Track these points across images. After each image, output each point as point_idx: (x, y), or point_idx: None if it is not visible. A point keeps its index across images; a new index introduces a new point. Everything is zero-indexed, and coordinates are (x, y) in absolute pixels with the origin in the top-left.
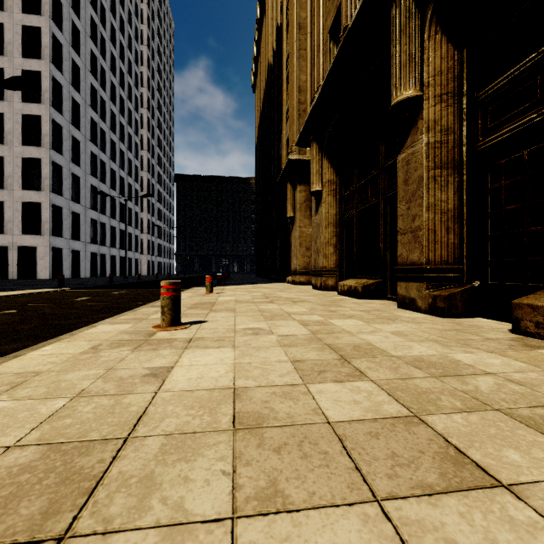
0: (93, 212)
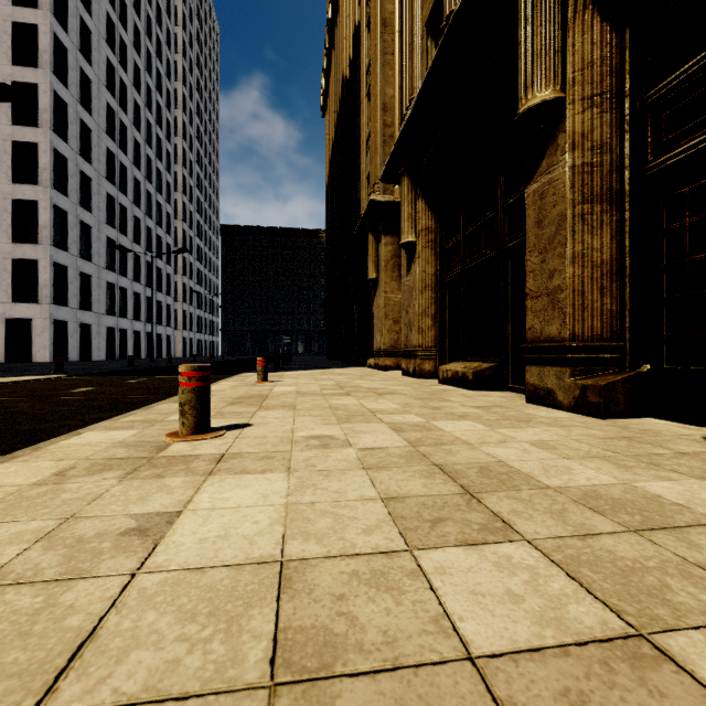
0: (109, 273)
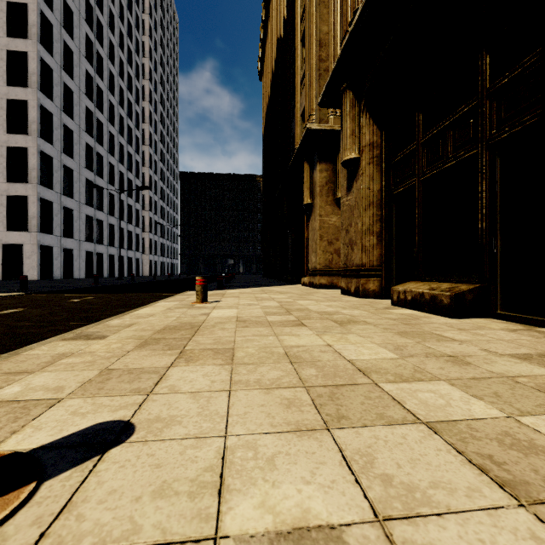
0: (88, 207)
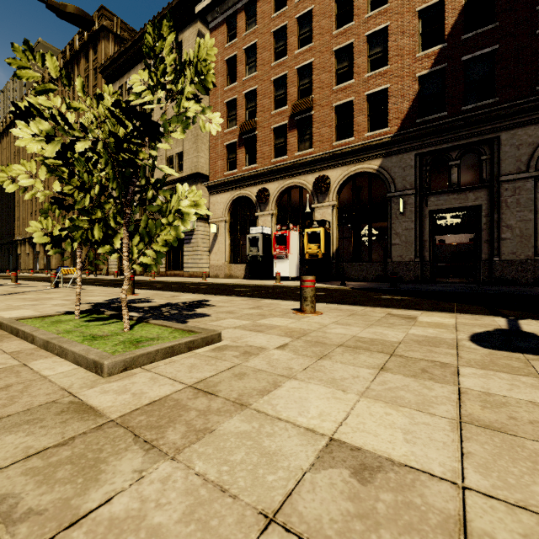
0: None
